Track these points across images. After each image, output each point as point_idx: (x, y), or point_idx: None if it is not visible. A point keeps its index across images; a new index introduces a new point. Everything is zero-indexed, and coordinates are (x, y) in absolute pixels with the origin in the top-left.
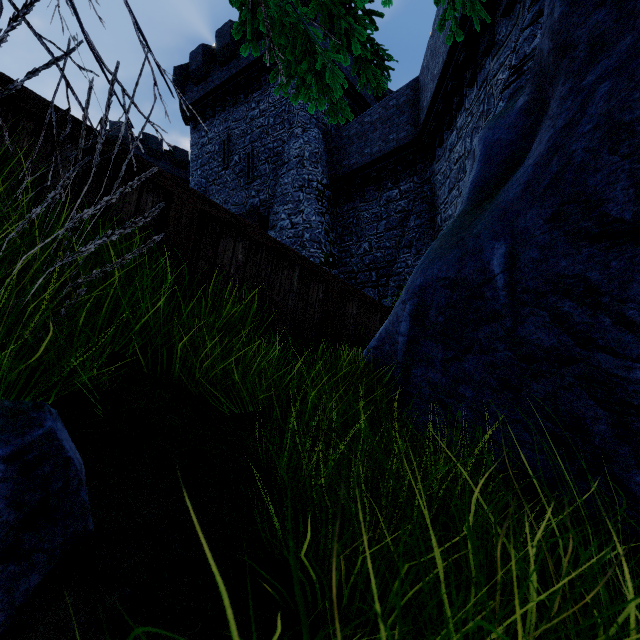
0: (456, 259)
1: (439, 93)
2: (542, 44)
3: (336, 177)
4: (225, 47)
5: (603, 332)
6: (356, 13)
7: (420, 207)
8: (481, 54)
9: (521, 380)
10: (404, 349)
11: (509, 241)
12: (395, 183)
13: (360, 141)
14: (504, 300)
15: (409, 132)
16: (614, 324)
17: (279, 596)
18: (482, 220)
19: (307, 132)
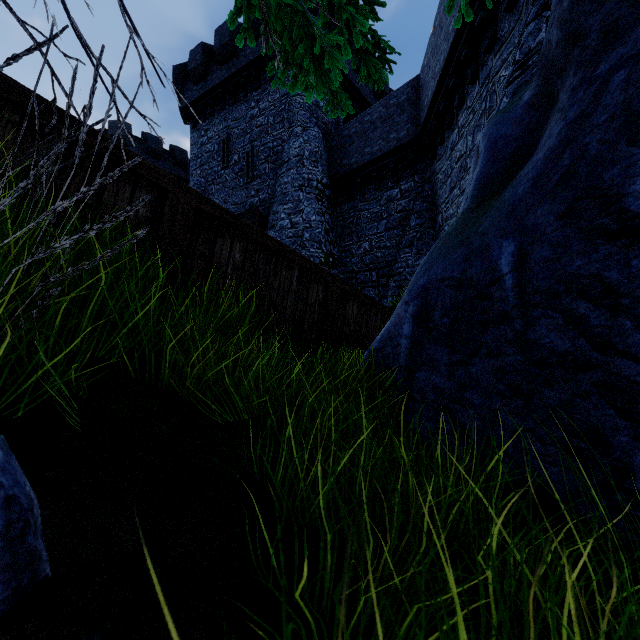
0: (461, 258)
1: (440, 91)
2: (550, 35)
3: (336, 176)
4: (224, 46)
5: (623, 336)
6: (357, 3)
7: (421, 206)
8: (483, 51)
9: (533, 386)
10: (407, 352)
11: (518, 239)
12: (396, 182)
13: (360, 140)
14: (513, 301)
15: (410, 131)
16: (636, 327)
17: (272, 636)
18: (488, 217)
19: (307, 131)
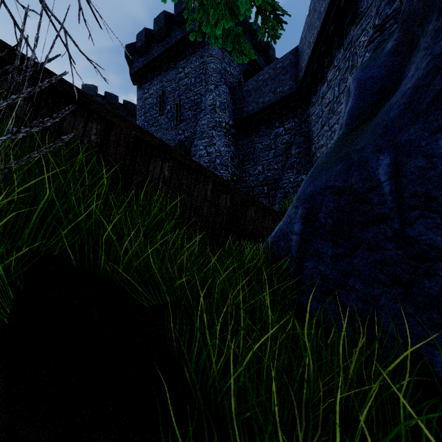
0: (342, 170)
1: (314, 56)
2: None
3: (239, 119)
4: (160, 29)
5: None
6: None
7: (299, 139)
8: (347, 23)
9: (412, 277)
10: (297, 245)
11: (393, 153)
12: (281, 123)
13: (256, 93)
14: (391, 204)
15: (291, 86)
16: None
17: None
18: (364, 138)
19: (218, 88)
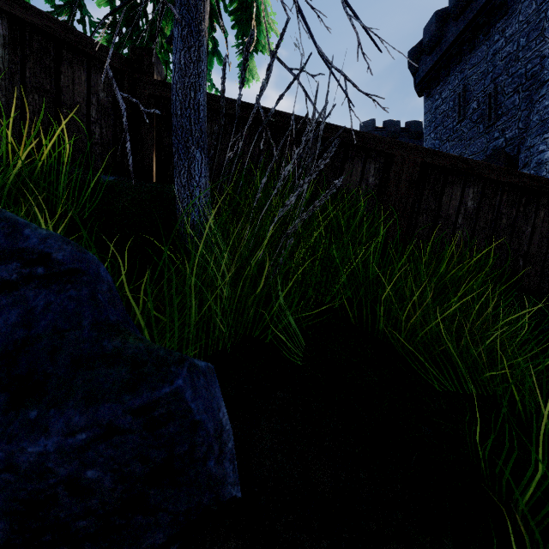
0: None
1: None
2: None
3: None
4: None
5: None
6: None
7: None
8: None
9: None
10: None
11: None
12: None
13: None
14: None
15: None
16: None
17: None
18: None
19: None
